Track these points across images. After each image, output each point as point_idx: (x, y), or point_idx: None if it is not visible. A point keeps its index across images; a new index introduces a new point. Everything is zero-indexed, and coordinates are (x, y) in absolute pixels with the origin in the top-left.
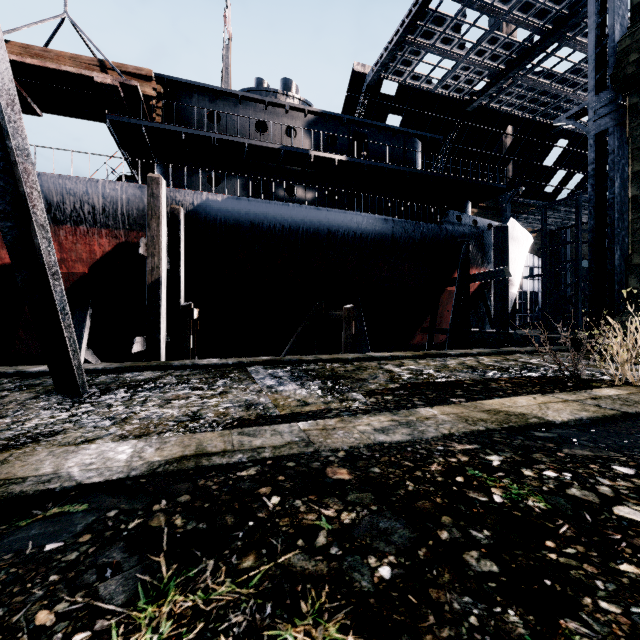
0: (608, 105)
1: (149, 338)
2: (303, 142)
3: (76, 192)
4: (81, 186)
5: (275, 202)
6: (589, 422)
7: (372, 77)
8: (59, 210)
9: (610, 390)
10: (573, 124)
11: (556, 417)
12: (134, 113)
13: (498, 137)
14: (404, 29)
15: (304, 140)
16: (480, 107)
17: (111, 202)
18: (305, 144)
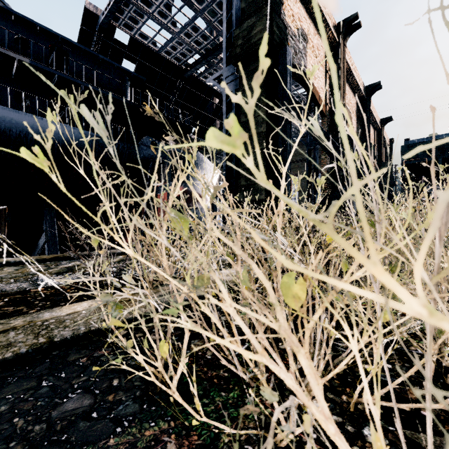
0: (232, 75)
1: None
2: None
3: None
4: None
5: None
6: None
7: (103, 20)
8: None
9: (88, 303)
10: (216, 85)
11: None
12: None
13: (207, 102)
14: None
15: None
16: (194, 77)
17: None
18: None
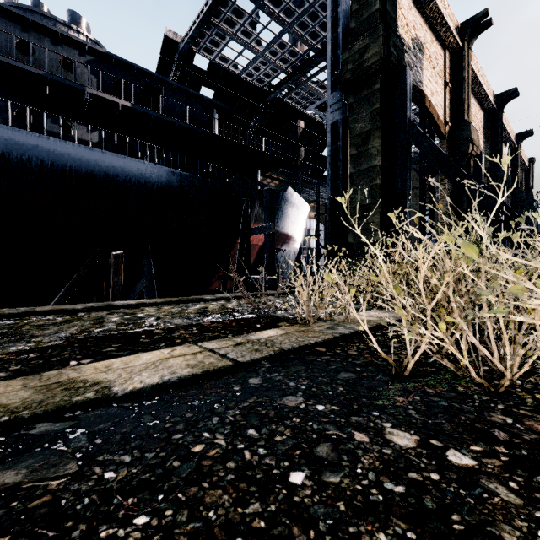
0: (338, 102)
1: None
2: (84, 79)
3: None
4: None
5: (28, 132)
6: (176, 384)
7: (183, 46)
8: None
9: (273, 331)
10: (318, 113)
11: (133, 384)
12: None
13: (291, 127)
14: (208, 9)
15: (86, 77)
16: (277, 99)
17: None
18: (87, 82)
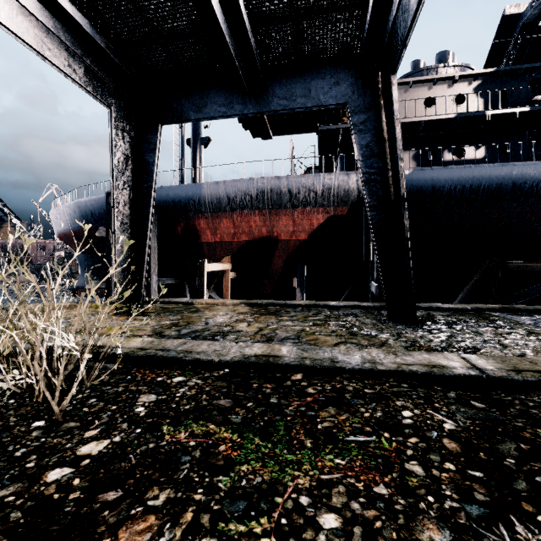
0: None
1: (378, 285)
2: (471, 105)
3: (306, 185)
4: (310, 180)
5: (456, 166)
6: None
7: (530, 13)
8: (296, 199)
9: None
10: None
11: None
12: (331, 121)
13: None
14: None
15: (472, 103)
16: None
17: (327, 188)
18: (474, 106)
